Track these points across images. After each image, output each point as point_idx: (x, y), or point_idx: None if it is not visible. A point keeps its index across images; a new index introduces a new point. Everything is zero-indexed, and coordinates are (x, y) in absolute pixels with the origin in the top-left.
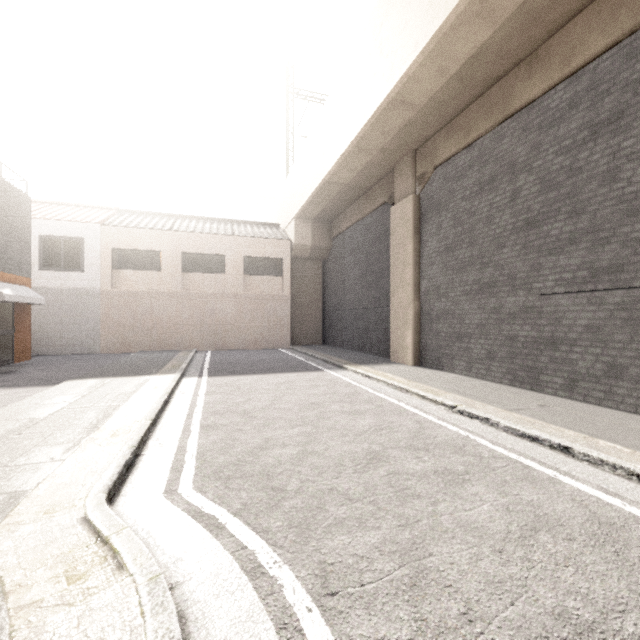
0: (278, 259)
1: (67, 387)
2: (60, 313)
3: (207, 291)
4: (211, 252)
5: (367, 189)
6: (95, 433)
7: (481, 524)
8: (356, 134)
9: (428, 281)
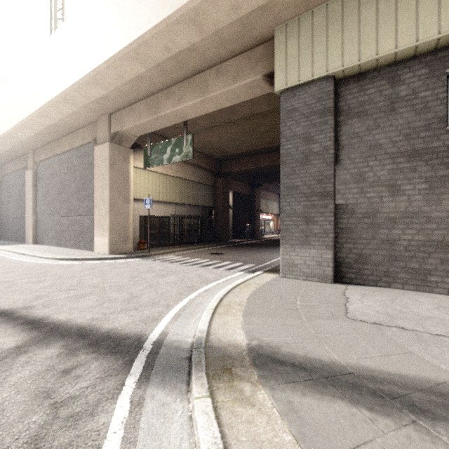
0: None
1: None
2: None
3: None
4: None
5: (18, 157)
6: None
7: None
8: None
9: (39, 208)
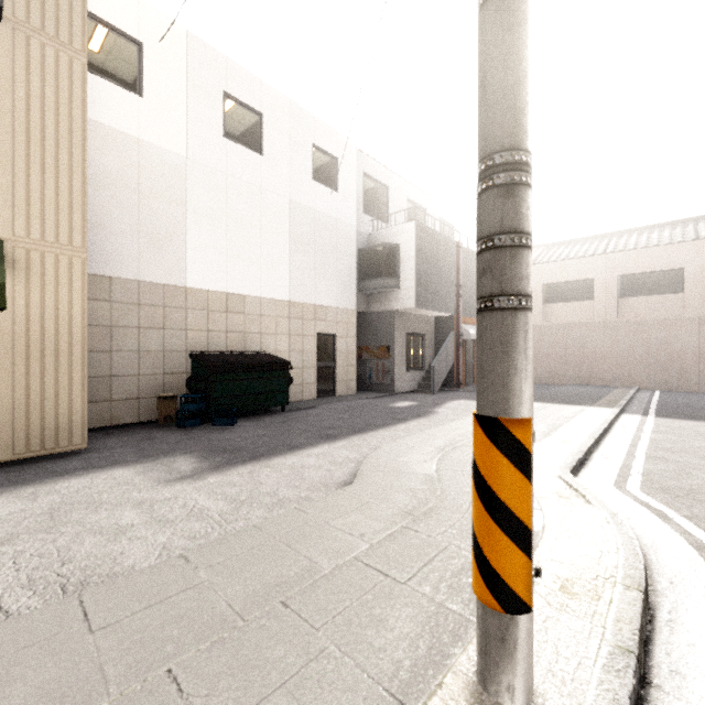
0: None
1: None
2: None
3: (653, 317)
4: (660, 268)
5: None
6: (549, 438)
7: None
8: None
9: None
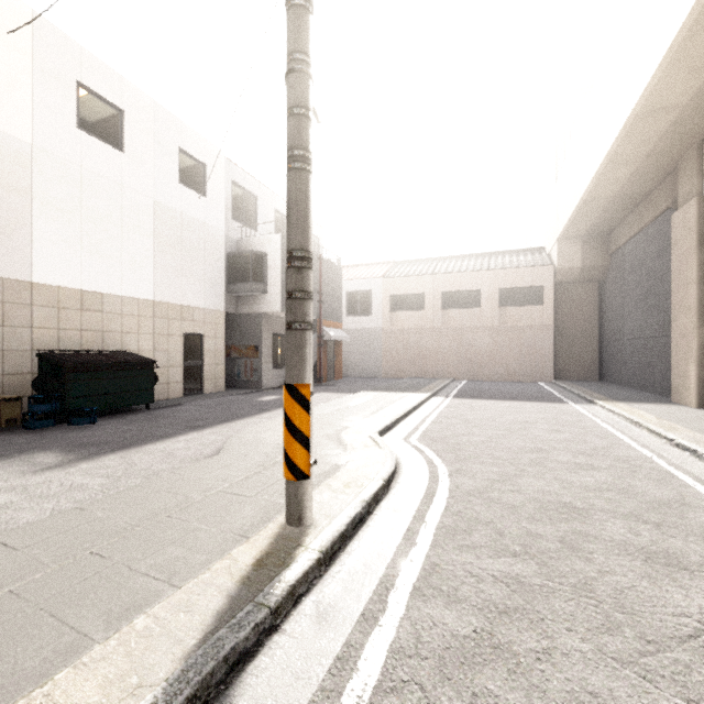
0: (538, 287)
1: (362, 395)
2: (357, 347)
3: (463, 325)
4: (467, 289)
5: (647, 193)
6: (375, 415)
7: (571, 481)
8: (606, 152)
9: None
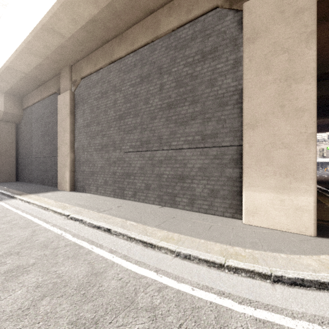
0: None
1: None
2: None
3: None
4: None
5: (45, 81)
6: None
7: (0, 310)
8: (24, 39)
9: (78, 142)
